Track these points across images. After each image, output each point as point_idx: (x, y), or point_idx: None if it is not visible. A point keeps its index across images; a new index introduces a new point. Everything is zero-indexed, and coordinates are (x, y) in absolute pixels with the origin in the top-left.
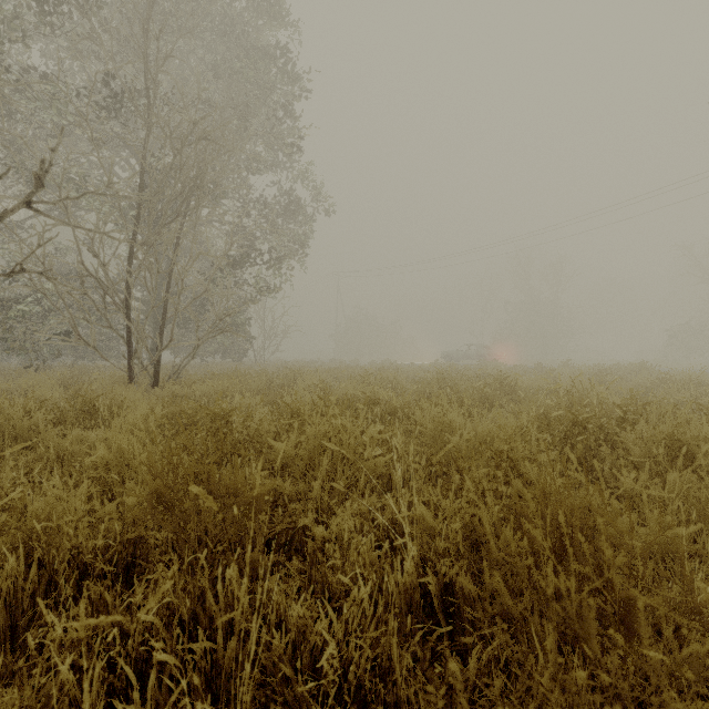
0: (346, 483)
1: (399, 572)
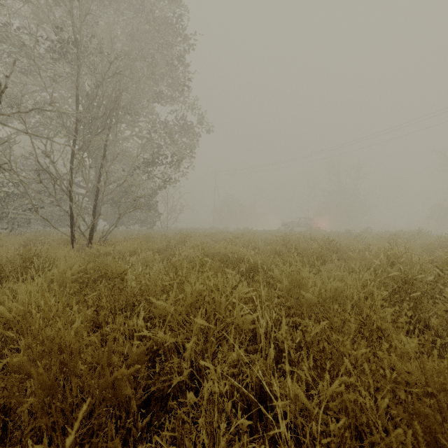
0: (217, 336)
1: None
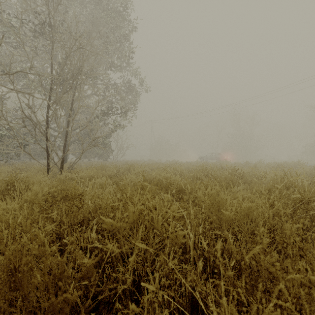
0: (155, 248)
1: None
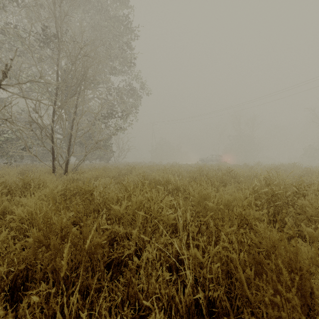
0: (152, 228)
1: (182, 295)
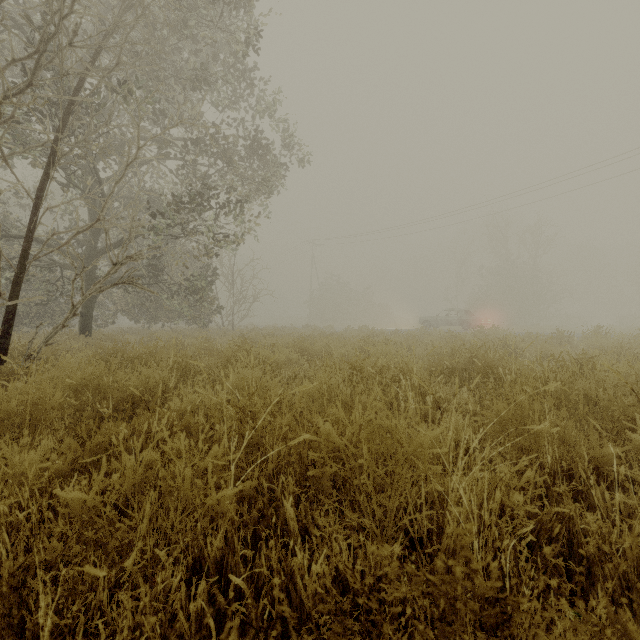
0: None
1: None
